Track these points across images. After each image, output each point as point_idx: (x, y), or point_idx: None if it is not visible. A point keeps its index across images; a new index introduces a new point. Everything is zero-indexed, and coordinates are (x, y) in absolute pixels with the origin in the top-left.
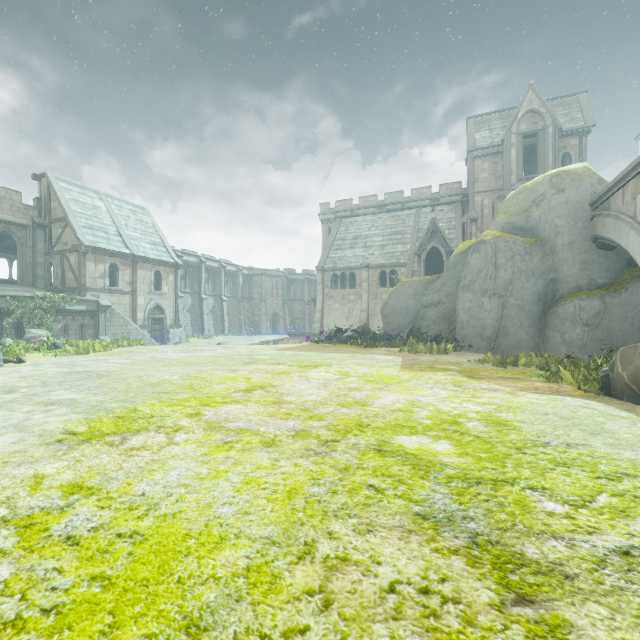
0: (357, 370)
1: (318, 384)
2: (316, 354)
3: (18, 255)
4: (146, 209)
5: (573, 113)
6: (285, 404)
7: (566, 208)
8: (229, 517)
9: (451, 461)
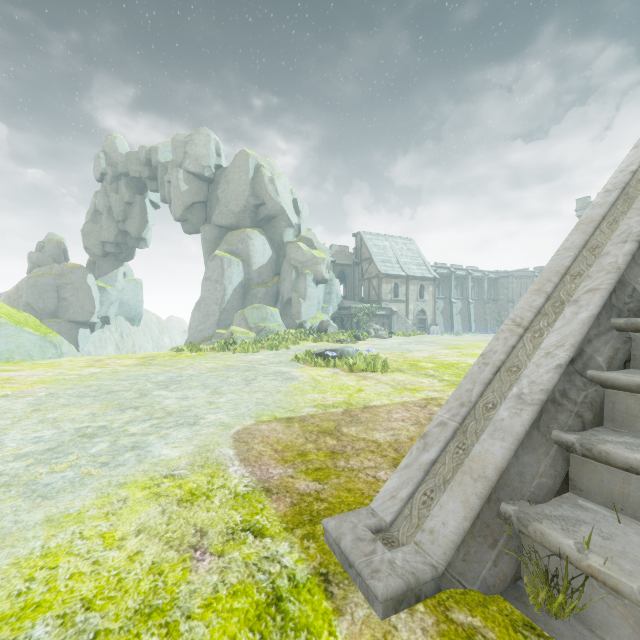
0: None
1: None
2: None
3: (347, 283)
4: (412, 240)
5: None
6: None
7: None
8: None
9: None
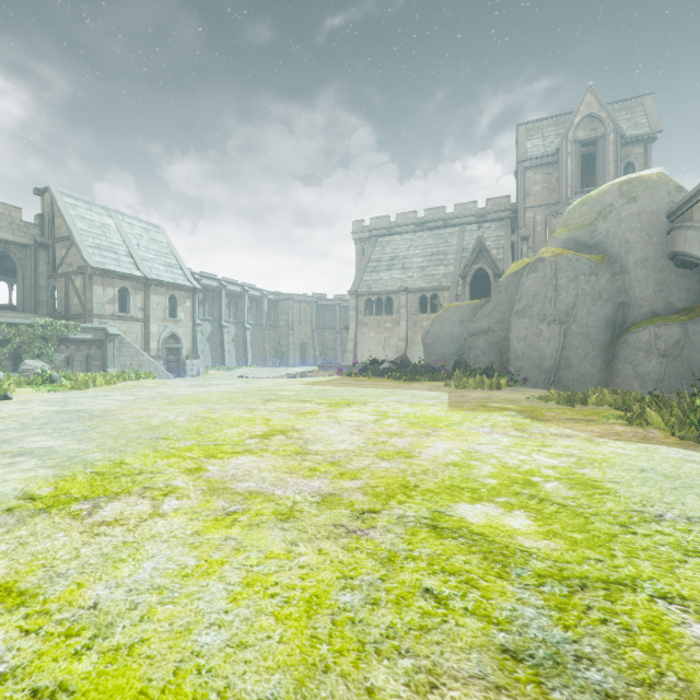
0: (397, 409)
1: (351, 428)
2: (349, 389)
3: (18, 278)
4: (161, 227)
5: (637, 118)
6: (310, 455)
7: (639, 220)
8: (214, 654)
9: (536, 546)
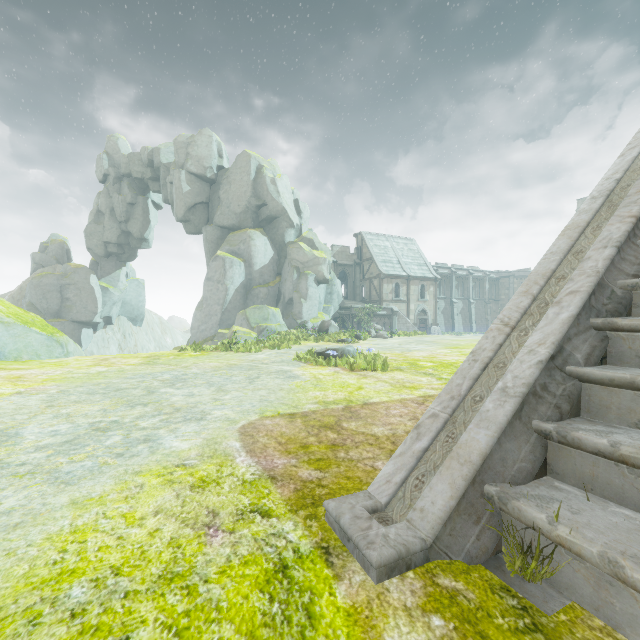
0: None
1: None
2: None
3: (348, 283)
4: (413, 240)
5: None
6: None
7: None
8: None
9: None
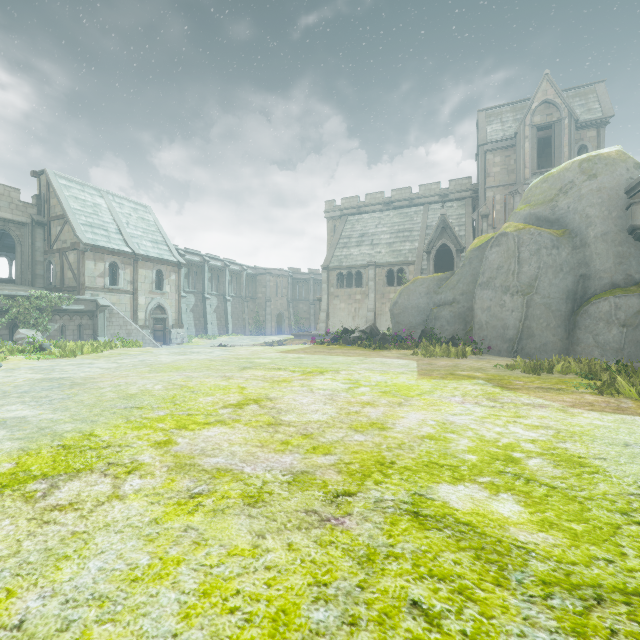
0: (368, 377)
1: (324, 396)
2: (321, 357)
3: (17, 254)
4: (148, 207)
5: (590, 104)
6: (282, 426)
7: (599, 196)
8: None
9: (532, 541)
